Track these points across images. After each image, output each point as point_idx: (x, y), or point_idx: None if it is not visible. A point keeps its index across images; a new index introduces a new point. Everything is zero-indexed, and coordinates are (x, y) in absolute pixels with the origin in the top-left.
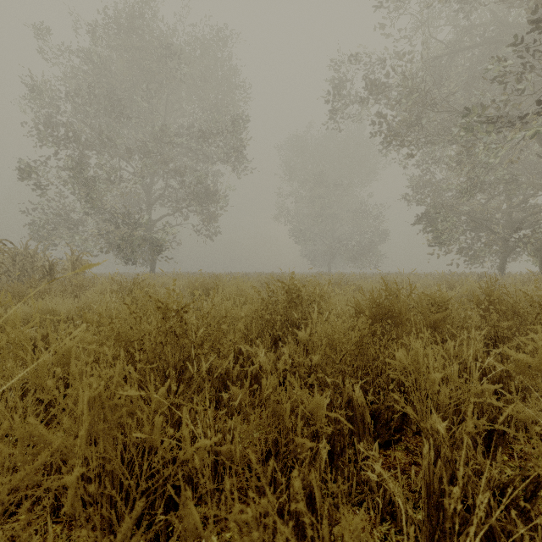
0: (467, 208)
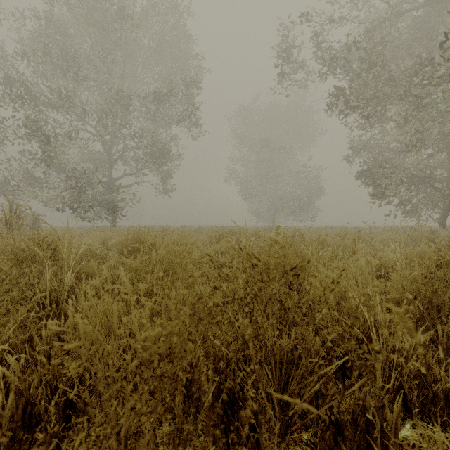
0: (408, 166)
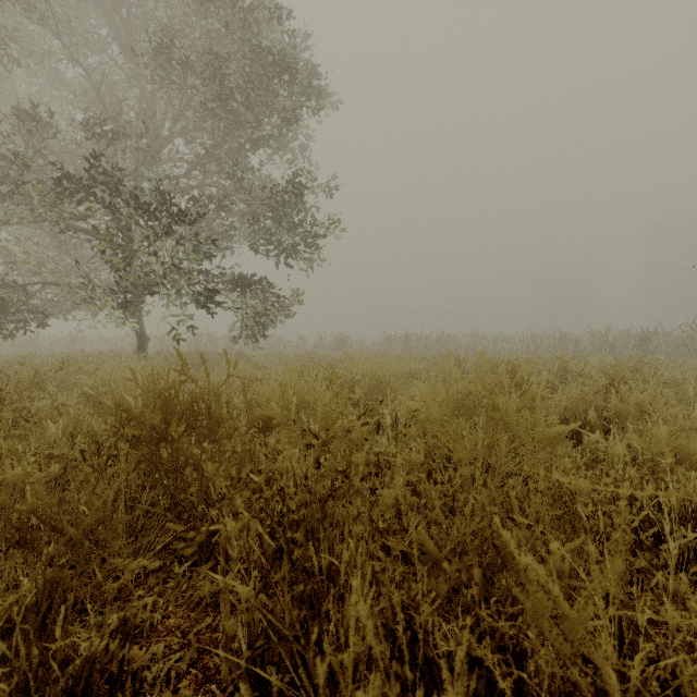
0: None
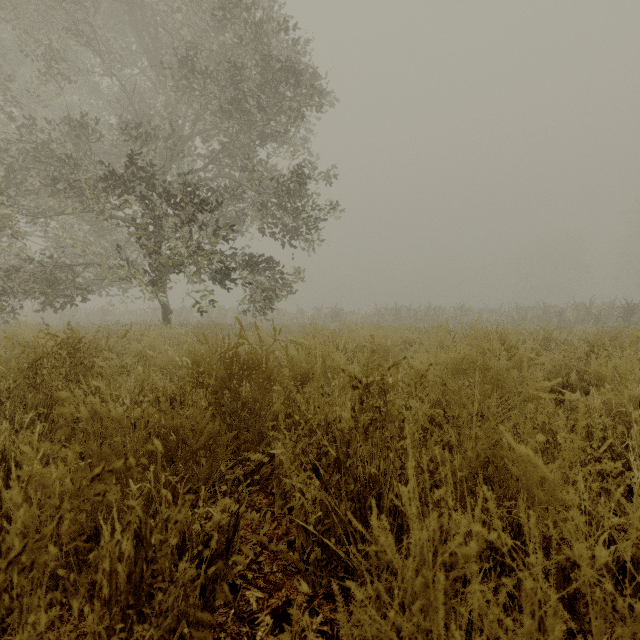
0: None
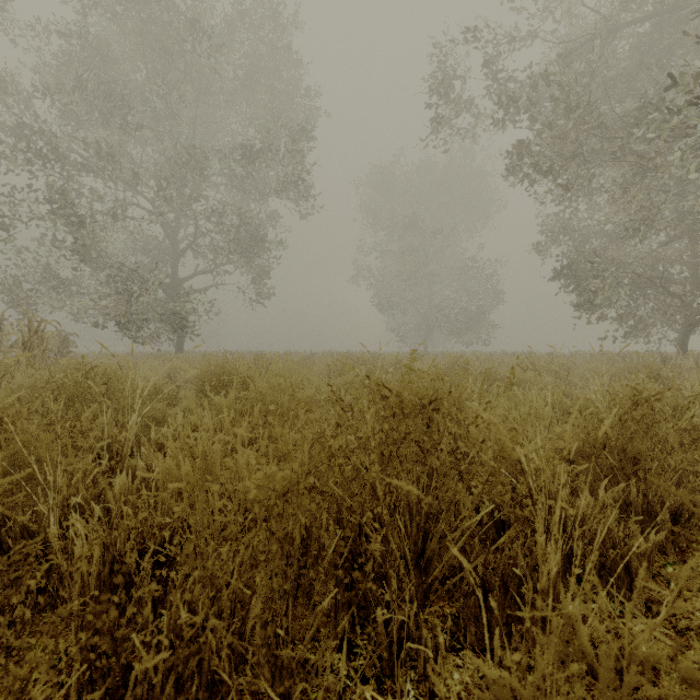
0: (630, 259)
